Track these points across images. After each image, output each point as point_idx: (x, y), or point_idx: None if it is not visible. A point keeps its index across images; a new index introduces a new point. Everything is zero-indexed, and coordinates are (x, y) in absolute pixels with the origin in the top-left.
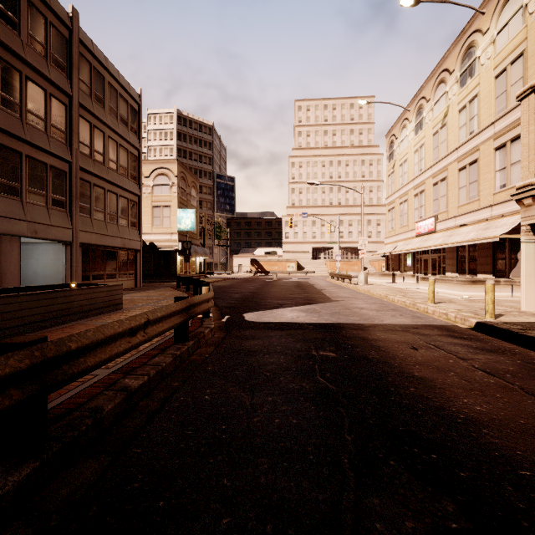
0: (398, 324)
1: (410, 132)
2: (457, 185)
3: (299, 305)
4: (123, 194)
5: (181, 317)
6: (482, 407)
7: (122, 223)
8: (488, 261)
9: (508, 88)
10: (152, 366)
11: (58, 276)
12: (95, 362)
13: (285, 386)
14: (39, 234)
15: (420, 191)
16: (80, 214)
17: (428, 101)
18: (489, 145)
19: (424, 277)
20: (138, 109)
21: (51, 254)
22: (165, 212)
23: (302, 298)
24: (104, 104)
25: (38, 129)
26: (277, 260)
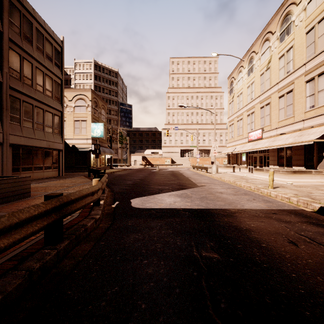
0: (258, 209)
1: (244, 75)
2: (278, 107)
3: (175, 190)
4: (48, 109)
5: (46, 220)
6: None
7: (47, 130)
8: (301, 157)
9: (316, 39)
10: None
11: None
12: None
13: None
14: None
15: (251, 113)
16: (11, 122)
17: (257, 53)
18: (301, 79)
19: (257, 169)
20: (61, 51)
21: None
22: (83, 125)
23: (176, 183)
24: (32, 42)
25: None
26: (158, 157)
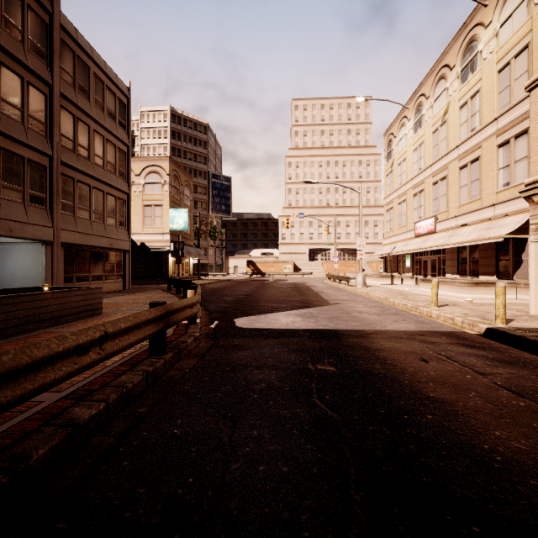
0: (402, 331)
1: (408, 130)
2: (458, 183)
3: (295, 309)
4: (110, 191)
5: (156, 326)
6: (521, 443)
7: (109, 222)
8: (491, 262)
9: (512, 82)
10: (115, 388)
11: (38, 278)
12: (14, 396)
13: (275, 414)
14: (15, 233)
15: (420, 191)
16: (62, 212)
17: (427, 98)
18: (492, 141)
19: (424, 279)
20: (127, 103)
21: (30, 254)
22: (157, 212)
23: (298, 300)
24: (90, 95)
25: (13, 119)
26: (273, 261)
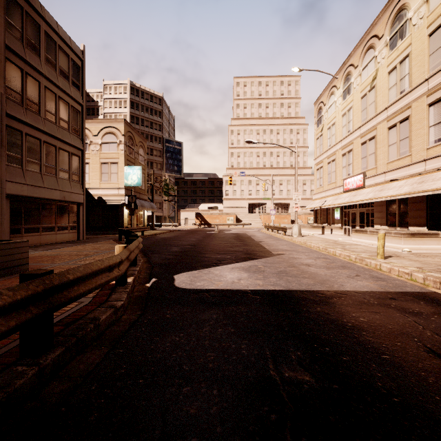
0: (366, 292)
1: (337, 98)
2: (387, 142)
3: (240, 261)
4: (63, 147)
5: (15, 318)
6: None
7: (62, 176)
8: (421, 214)
9: None
10: None
11: None
12: None
13: None
14: None
15: (348, 151)
16: (8, 164)
17: (356, 67)
18: (422, 101)
19: (357, 230)
20: (81, 65)
21: None
22: (113, 169)
23: (242, 251)
24: (40, 52)
25: None
26: (218, 214)
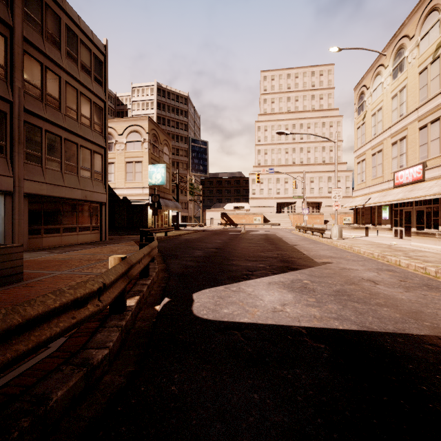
0: None
1: (385, 78)
2: None
3: (277, 272)
4: (85, 144)
5: None
6: None
7: (84, 175)
8: None
9: None
10: None
11: None
12: None
13: None
14: None
15: (401, 138)
16: (27, 161)
17: (412, 38)
18: None
19: (419, 232)
20: (103, 60)
21: None
22: (137, 168)
23: (276, 257)
24: (61, 46)
25: None
26: (244, 214)
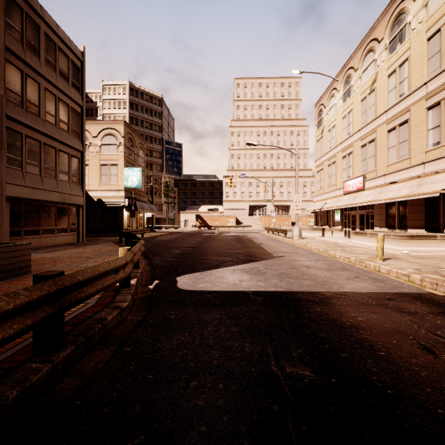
0: (364, 293)
1: (338, 100)
2: (386, 145)
3: (241, 263)
4: (63, 148)
5: (31, 316)
6: None
7: (62, 178)
8: (420, 216)
9: (442, 48)
10: None
11: None
12: None
13: None
14: None
15: (348, 153)
16: (8, 166)
17: (356, 70)
18: (421, 105)
19: (357, 232)
20: (81, 67)
21: None
22: (113, 170)
23: (242, 253)
24: (40, 54)
25: None
26: (218, 216)
